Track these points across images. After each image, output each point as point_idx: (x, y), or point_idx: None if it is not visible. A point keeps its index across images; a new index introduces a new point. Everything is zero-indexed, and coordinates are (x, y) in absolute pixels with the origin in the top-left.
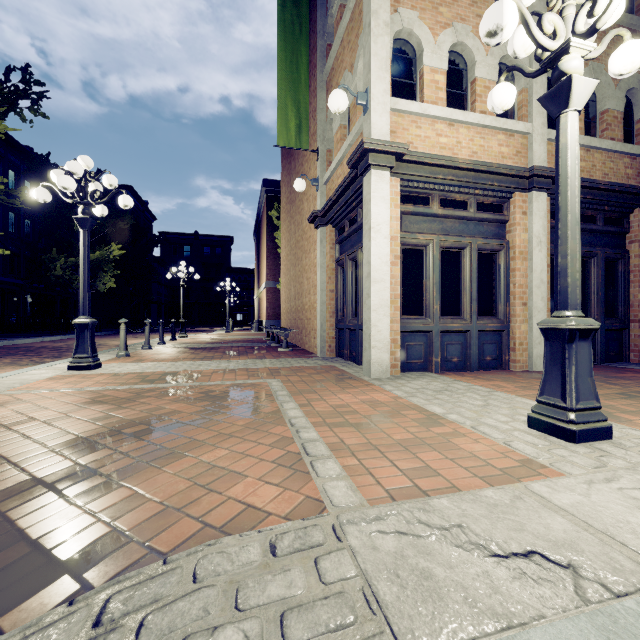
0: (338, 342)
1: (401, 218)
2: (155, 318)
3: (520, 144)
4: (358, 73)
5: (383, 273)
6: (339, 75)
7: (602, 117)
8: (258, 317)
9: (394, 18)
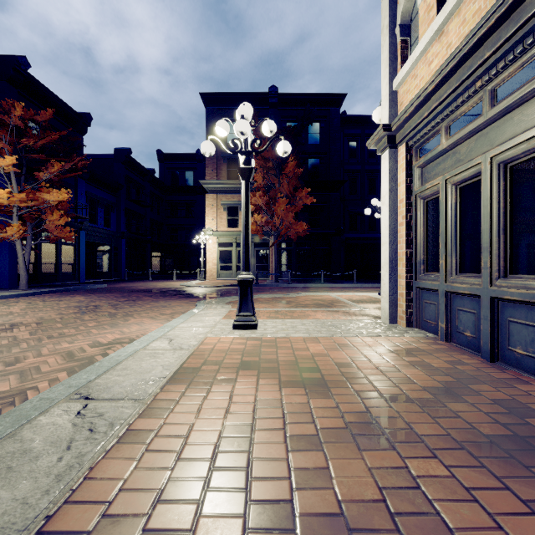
0: None
1: (420, 173)
2: None
3: None
4: None
5: (386, 236)
6: None
7: None
8: None
9: (400, 0)
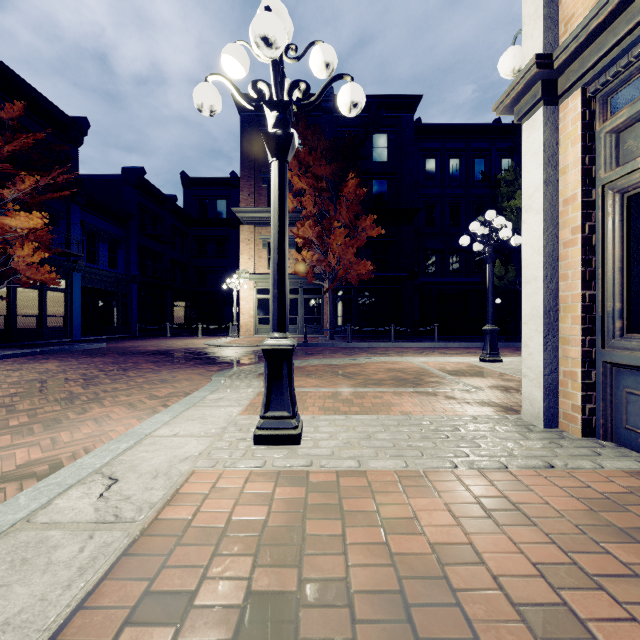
0: None
1: (615, 143)
2: None
3: None
4: None
5: (534, 267)
6: None
7: None
8: None
9: None
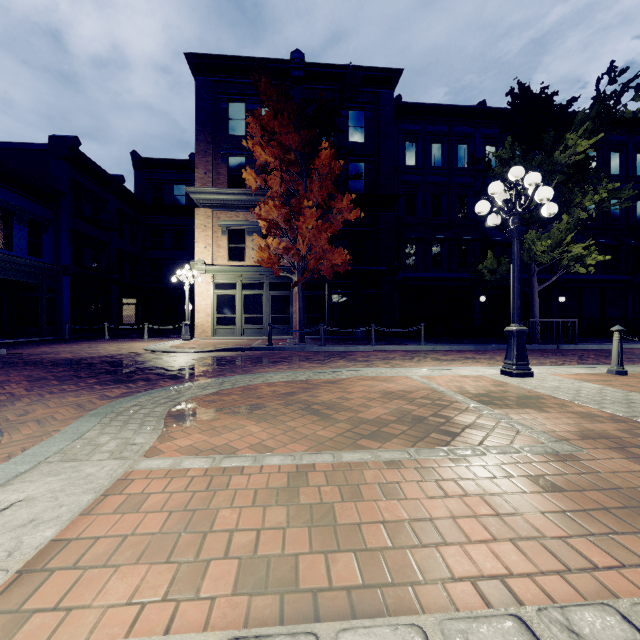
0: None
1: None
2: None
3: None
4: None
5: None
6: None
7: None
8: None
9: None
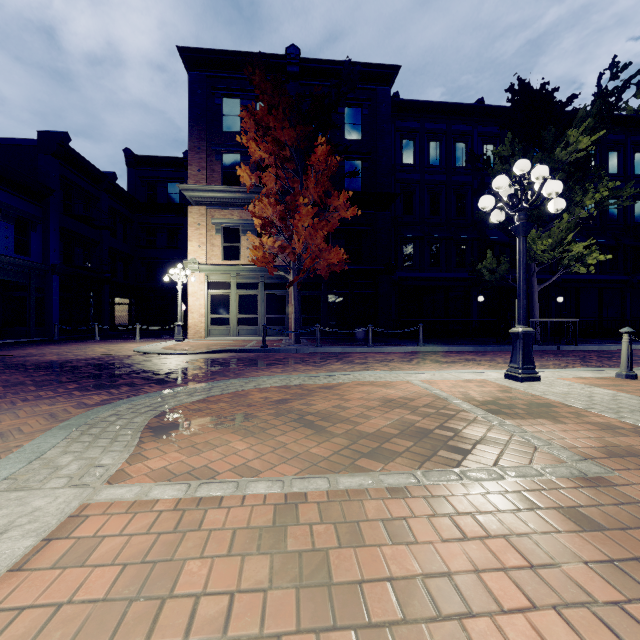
0: None
1: None
2: None
3: None
4: None
5: None
6: None
7: None
8: None
9: None
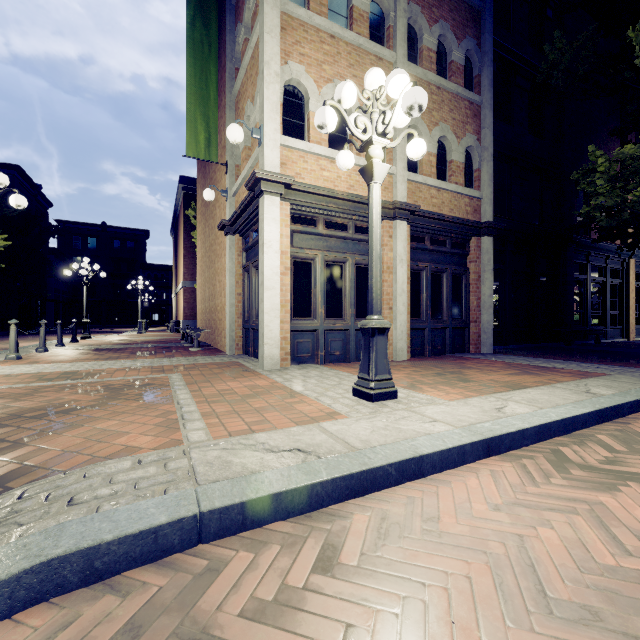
0: (245, 341)
1: (292, 236)
2: (51, 318)
3: (387, 182)
4: (257, 106)
5: (274, 282)
6: (244, 101)
7: (450, 165)
8: (176, 317)
9: (285, 69)
